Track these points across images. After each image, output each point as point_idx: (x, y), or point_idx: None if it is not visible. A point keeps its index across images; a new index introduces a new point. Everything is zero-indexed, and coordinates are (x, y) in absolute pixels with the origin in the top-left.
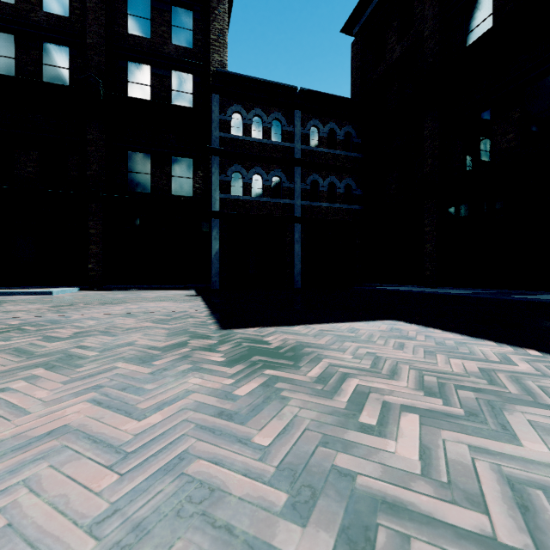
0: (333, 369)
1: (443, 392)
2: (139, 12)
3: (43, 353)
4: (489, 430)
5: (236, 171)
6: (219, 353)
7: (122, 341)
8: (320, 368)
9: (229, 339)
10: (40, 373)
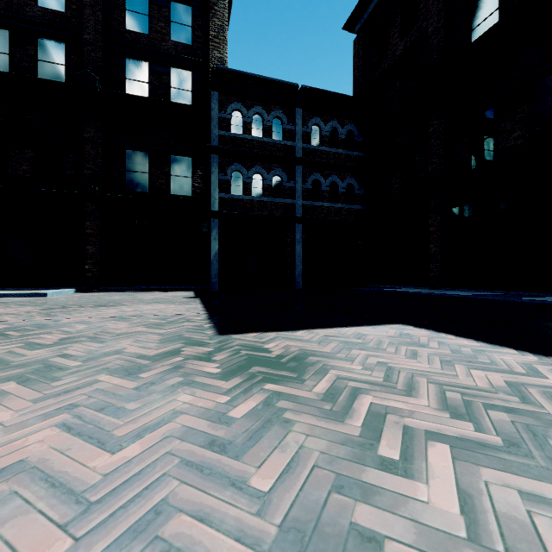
0: (341, 383)
1: (471, 413)
2: (137, 7)
3: (20, 363)
4: (537, 466)
5: (236, 170)
6: (215, 363)
7: (110, 349)
8: (327, 381)
9: (226, 345)
10: (11, 388)
